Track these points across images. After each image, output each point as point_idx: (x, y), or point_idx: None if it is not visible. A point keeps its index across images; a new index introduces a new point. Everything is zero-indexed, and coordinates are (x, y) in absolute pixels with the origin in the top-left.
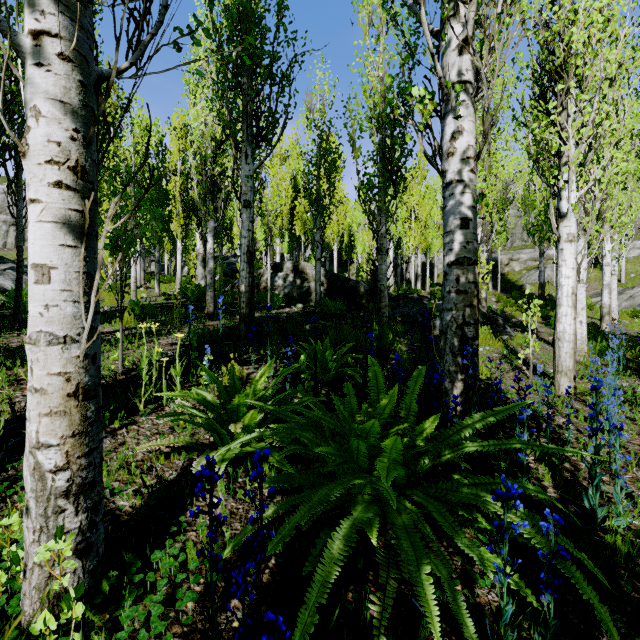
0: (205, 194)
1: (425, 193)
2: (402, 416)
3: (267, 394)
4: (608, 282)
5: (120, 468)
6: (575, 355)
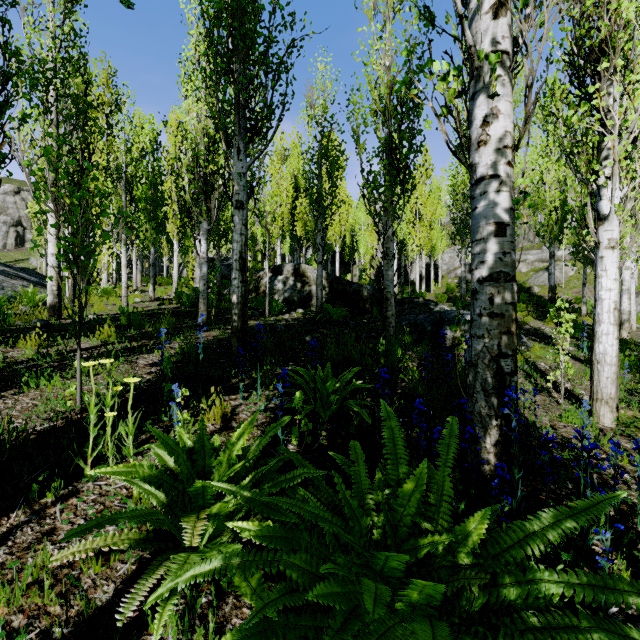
0: (197, 194)
1: (429, 193)
2: (432, 502)
3: (247, 463)
4: (628, 287)
5: (32, 584)
6: (617, 380)
